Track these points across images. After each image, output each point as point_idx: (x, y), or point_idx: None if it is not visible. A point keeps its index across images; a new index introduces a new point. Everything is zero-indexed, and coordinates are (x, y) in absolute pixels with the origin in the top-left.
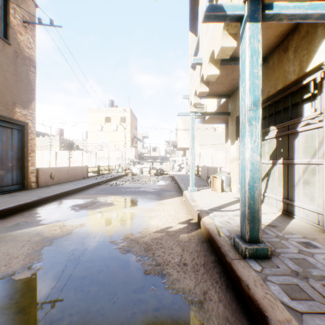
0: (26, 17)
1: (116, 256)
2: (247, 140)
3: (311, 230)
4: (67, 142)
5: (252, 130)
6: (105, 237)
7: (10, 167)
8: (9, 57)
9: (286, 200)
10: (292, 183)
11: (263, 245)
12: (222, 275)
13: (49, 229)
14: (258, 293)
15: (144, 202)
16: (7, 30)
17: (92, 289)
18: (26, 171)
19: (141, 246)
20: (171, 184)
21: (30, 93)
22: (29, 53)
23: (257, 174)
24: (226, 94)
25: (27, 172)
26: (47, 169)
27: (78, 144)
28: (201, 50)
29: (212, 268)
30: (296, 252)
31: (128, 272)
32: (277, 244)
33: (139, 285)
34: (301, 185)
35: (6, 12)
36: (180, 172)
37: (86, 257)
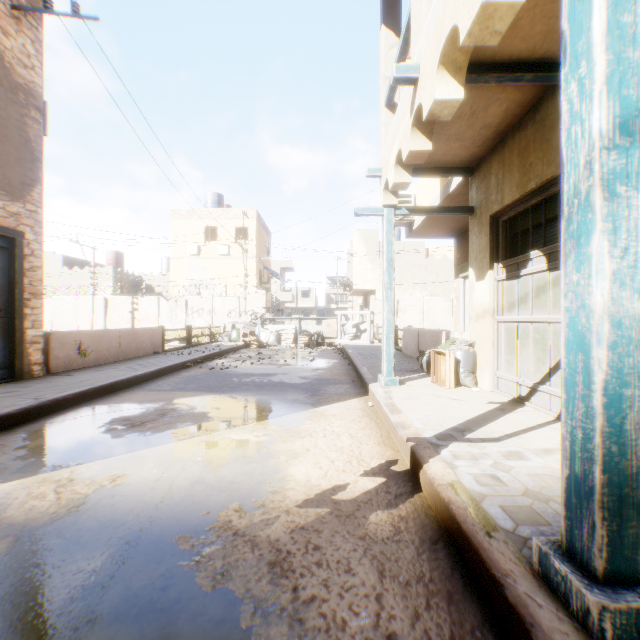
0: None
1: (184, 599)
2: (597, 248)
3: None
4: (129, 280)
5: (614, 215)
6: (167, 523)
7: None
8: None
9: None
10: None
11: None
12: None
13: (27, 494)
14: None
15: (279, 411)
16: None
17: None
18: (19, 339)
19: (261, 557)
20: (341, 366)
21: (29, 167)
22: (26, 78)
23: (631, 359)
24: (464, 165)
25: (20, 342)
26: (72, 335)
27: (153, 283)
28: (415, 49)
29: None
30: None
31: None
32: None
33: None
34: None
35: None
36: (357, 340)
37: (91, 605)
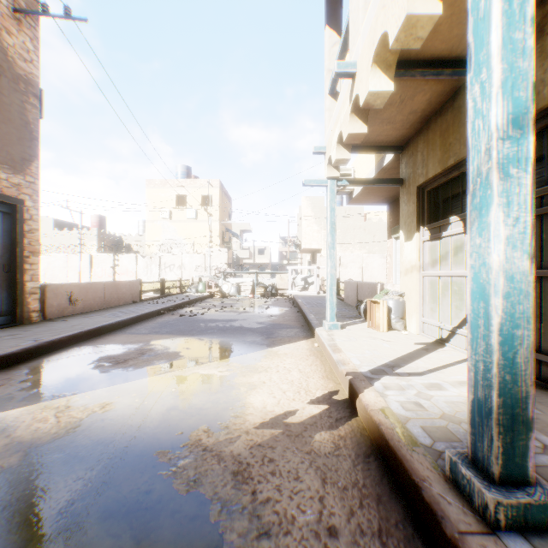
0: (19, 2)
1: (164, 500)
2: (495, 218)
3: None
4: (111, 240)
5: (508, 192)
6: (149, 442)
7: None
8: None
9: (537, 354)
10: None
11: (542, 493)
12: None
13: (32, 418)
14: None
15: (240, 351)
16: None
17: None
18: (20, 290)
19: (226, 468)
20: (292, 313)
21: (28, 145)
22: (25, 70)
23: (521, 306)
24: (395, 144)
25: (21, 293)
26: (64, 287)
27: (131, 243)
28: (353, 48)
29: (403, 547)
30: None
31: None
32: None
33: None
34: None
35: None
36: (305, 291)
37: (89, 505)
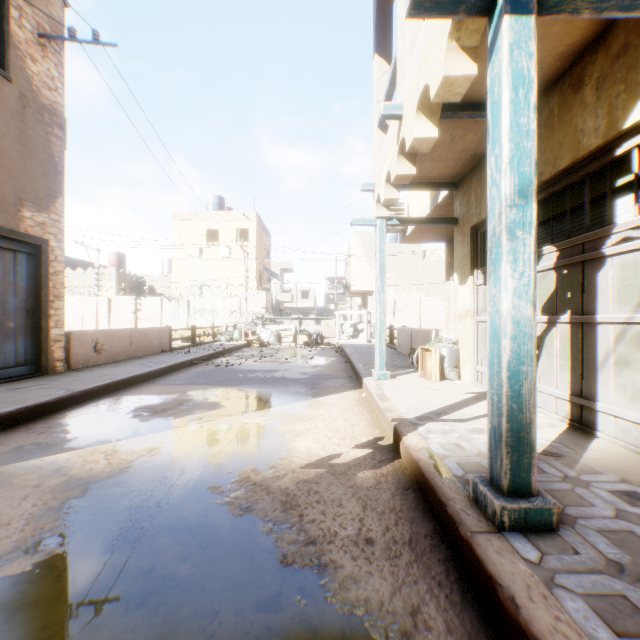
0: (44, 26)
1: (221, 521)
2: (504, 273)
3: (635, 465)
4: (131, 281)
5: (515, 250)
6: (200, 479)
7: (12, 329)
8: (10, 106)
9: (579, 398)
10: (591, 364)
11: (541, 501)
12: (451, 567)
13: (83, 460)
14: (538, 618)
15: (283, 401)
16: (4, 51)
17: (164, 602)
18: (45, 338)
19: (275, 498)
20: (339, 363)
21: (53, 180)
22: (50, 99)
23: (526, 347)
24: (449, 181)
25: (46, 341)
26: (89, 334)
27: (154, 284)
28: (400, 89)
29: (428, 551)
30: (611, 515)
31: (246, 560)
32: (568, 496)
33: (270, 591)
34: (611, 367)
35: (2, 16)
36: (355, 339)
37: (155, 524)
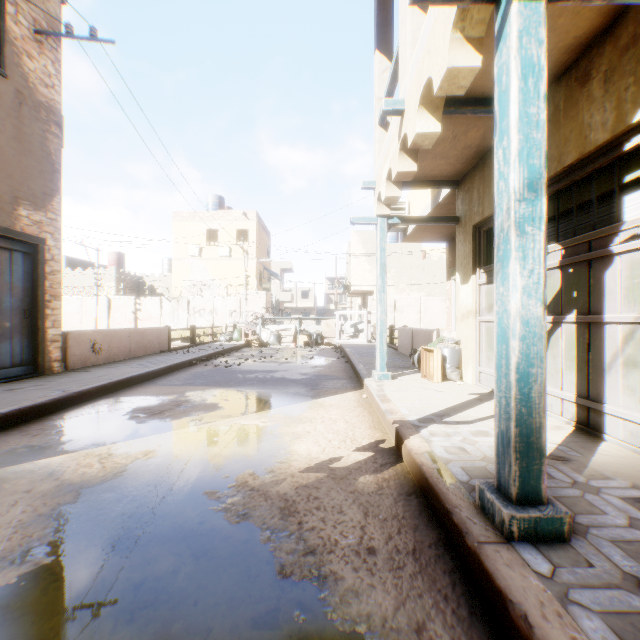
0: (40, 22)
1: (217, 529)
2: (513, 270)
3: None
4: (131, 281)
5: (524, 247)
6: (196, 483)
7: (8, 329)
8: (5, 103)
9: (585, 400)
10: (598, 365)
11: (552, 510)
12: (458, 579)
13: (77, 464)
14: (553, 639)
15: (282, 402)
16: (0, 47)
17: (154, 618)
18: (41, 338)
19: (273, 505)
20: (339, 363)
21: (50, 179)
22: (47, 96)
23: (536, 348)
24: (451, 179)
25: (42, 341)
26: (87, 334)
27: (154, 284)
28: (401, 84)
29: (433, 562)
30: (624, 523)
31: (242, 571)
32: (578, 503)
33: (267, 605)
34: (619, 368)
35: None
36: (355, 339)
37: (148, 532)
